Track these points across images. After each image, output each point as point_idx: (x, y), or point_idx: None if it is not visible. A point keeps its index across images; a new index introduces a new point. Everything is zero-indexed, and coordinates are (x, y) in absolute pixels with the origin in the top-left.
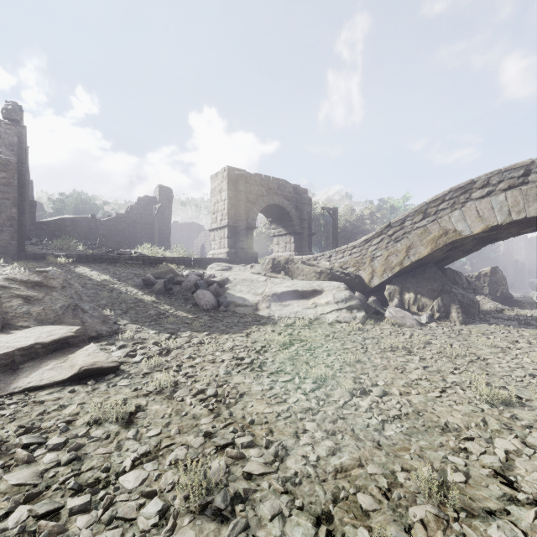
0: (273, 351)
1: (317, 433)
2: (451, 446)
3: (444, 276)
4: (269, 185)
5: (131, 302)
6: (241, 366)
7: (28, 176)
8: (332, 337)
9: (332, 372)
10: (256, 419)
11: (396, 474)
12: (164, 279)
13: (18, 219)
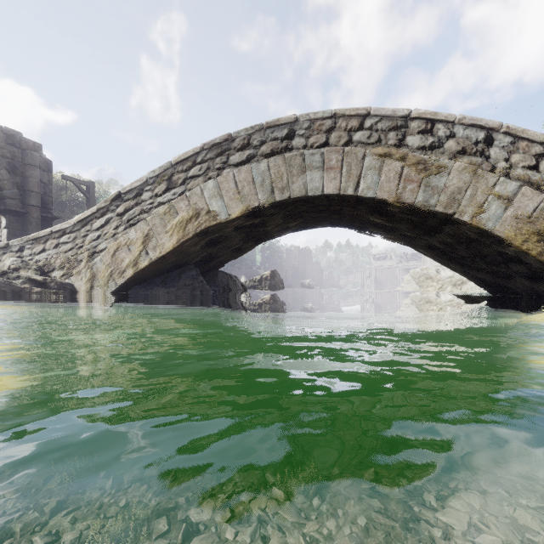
0: None
1: None
2: None
3: (214, 282)
4: None
5: None
6: None
7: None
8: None
9: None
10: None
11: None
12: None
13: None
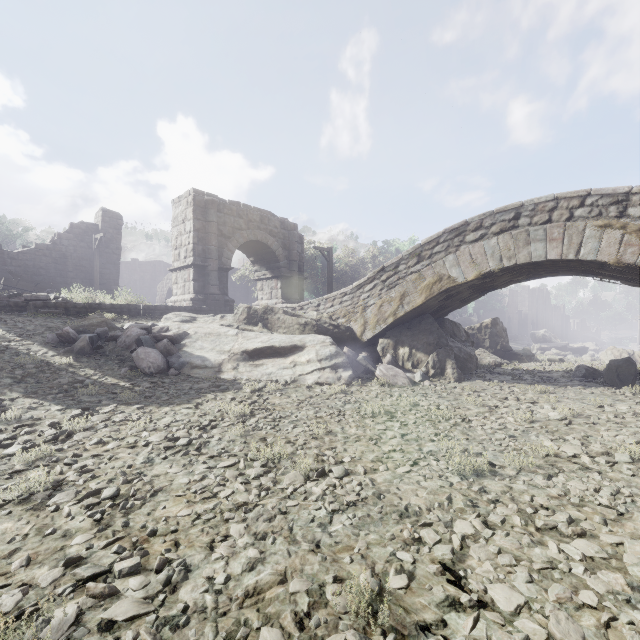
0: (225, 425)
1: (242, 539)
2: (405, 537)
3: (442, 328)
4: (249, 216)
5: (32, 366)
6: (172, 449)
7: None
8: (307, 404)
9: (293, 449)
10: (162, 528)
11: (326, 588)
12: (90, 334)
13: None
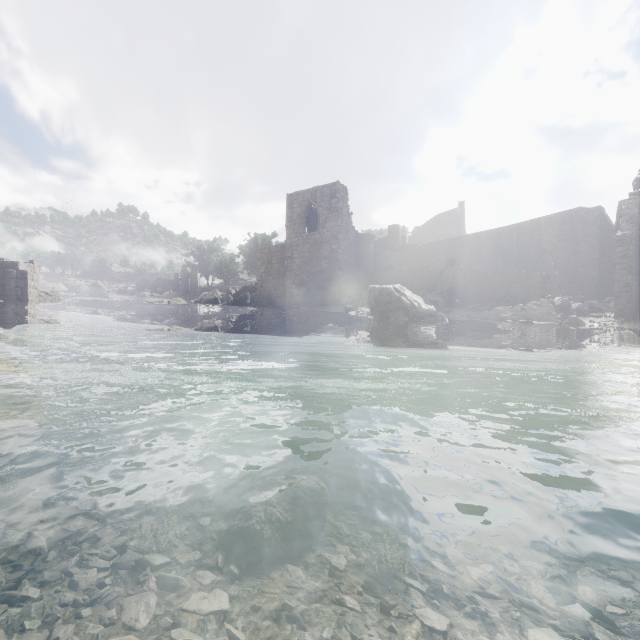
0: None
1: None
2: None
3: None
4: None
5: None
6: None
7: None
8: None
9: None
10: None
11: None
12: None
13: (638, 283)
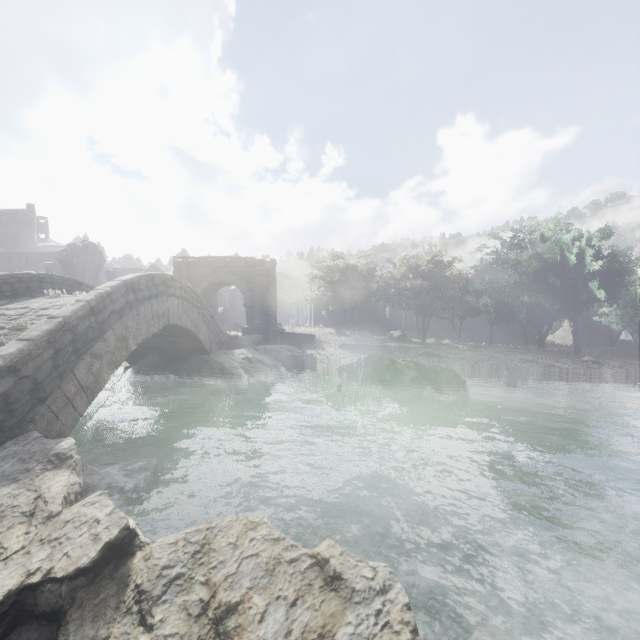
0: None
1: None
2: None
3: (186, 364)
4: (215, 264)
5: None
6: None
7: (97, 280)
8: None
9: None
10: None
11: None
12: None
13: None
